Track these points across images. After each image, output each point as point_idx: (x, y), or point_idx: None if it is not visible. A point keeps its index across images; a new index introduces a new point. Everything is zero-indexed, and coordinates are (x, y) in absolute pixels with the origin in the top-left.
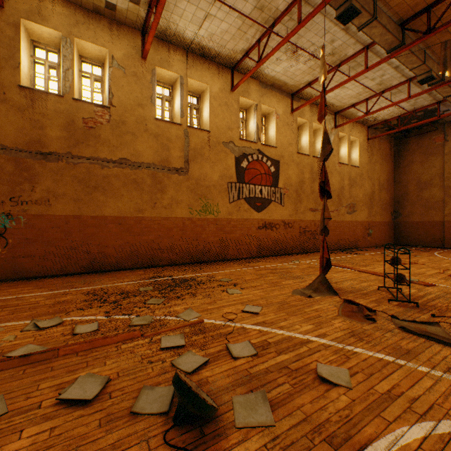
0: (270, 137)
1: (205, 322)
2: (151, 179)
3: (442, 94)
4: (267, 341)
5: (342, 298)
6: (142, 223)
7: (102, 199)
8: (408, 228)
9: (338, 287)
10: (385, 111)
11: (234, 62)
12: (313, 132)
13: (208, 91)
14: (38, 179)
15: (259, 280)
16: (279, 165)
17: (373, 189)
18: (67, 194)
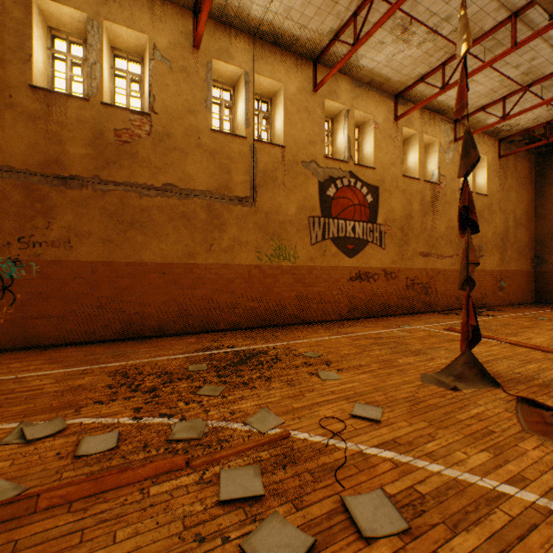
0: (365, 154)
1: (293, 437)
2: (206, 212)
3: None
4: (416, 491)
5: (512, 394)
6: (194, 272)
7: (140, 239)
8: None
9: (492, 371)
10: (529, 115)
11: (318, 50)
12: (424, 149)
13: (282, 92)
14: (55, 212)
15: (362, 355)
16: (378, 193)
17: (506, 225)
18: (93, 233)
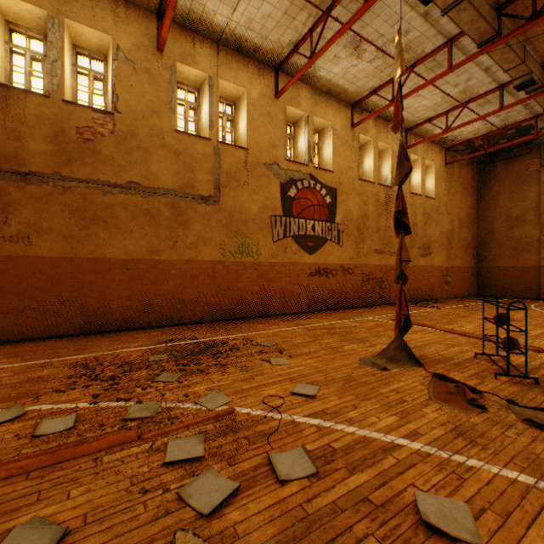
0: (325, 158)
1: (237, 412)
2: (170, 210)
3: (542, 105)
4: (331, 446)
5: (429, 371)
6: (158, 267)
7: (103, 235)
8: (495, 275)
9: (420, 353)
10: (469, 128)
11: (279, 59)
12: (379, 154)
13: (245, 97)
14: (13, 208)
15: (313, 343)
16: (336, 195)
17: (451, 226)
18: (54, 229)
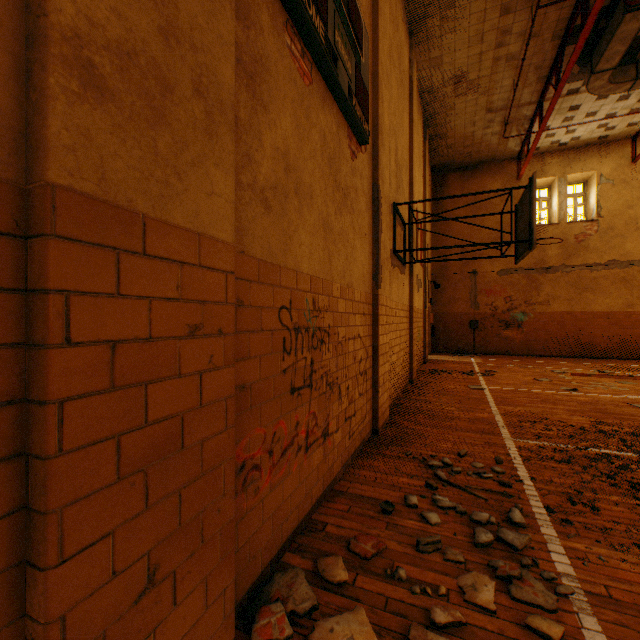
0: None
1: None
2: None
3: None
4: None
5: None
6: (631, 317)
7: (589, 297)
8: None
9: None
10: None
11: None
12: None
13: None
14: (540, 287)
15: None
16: None
17: None
18: (560, 296)
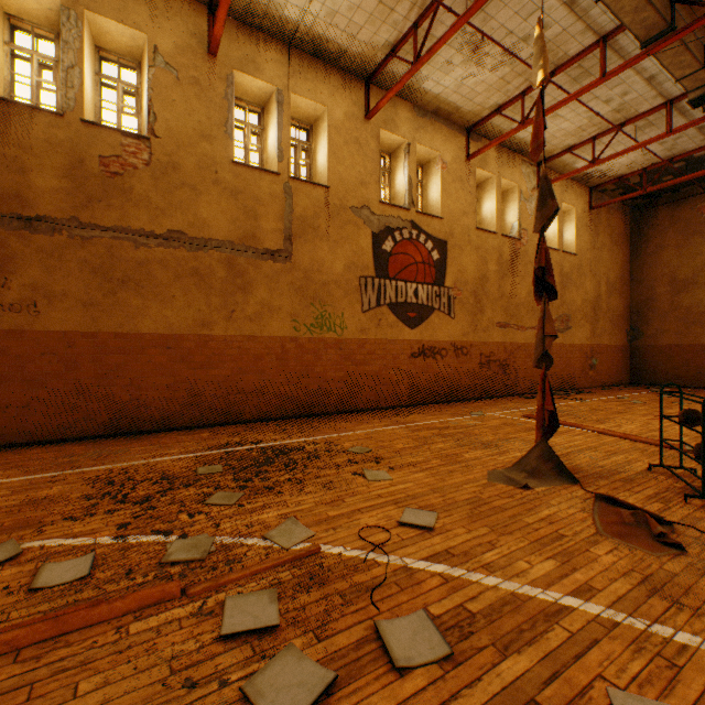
0: (430, 200)
1: (324, 552)
2: (226, 268)
3: None
4: (466, 609)
5: (590, 491)
6: (209, 346)
7: (136, 302)
8: (655, 356)
9: (571, 465)
10: (622, 160)
11: (371, 67)
12: (502, 196)
13: (325, 117)
14: (15, 265)
15: (421, 450)
16: (446, 249)
17: (598, 291)
18: (70, 294)
